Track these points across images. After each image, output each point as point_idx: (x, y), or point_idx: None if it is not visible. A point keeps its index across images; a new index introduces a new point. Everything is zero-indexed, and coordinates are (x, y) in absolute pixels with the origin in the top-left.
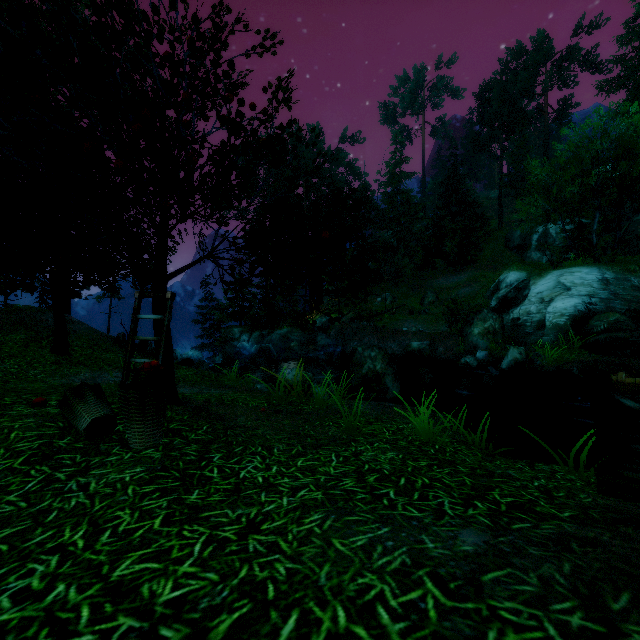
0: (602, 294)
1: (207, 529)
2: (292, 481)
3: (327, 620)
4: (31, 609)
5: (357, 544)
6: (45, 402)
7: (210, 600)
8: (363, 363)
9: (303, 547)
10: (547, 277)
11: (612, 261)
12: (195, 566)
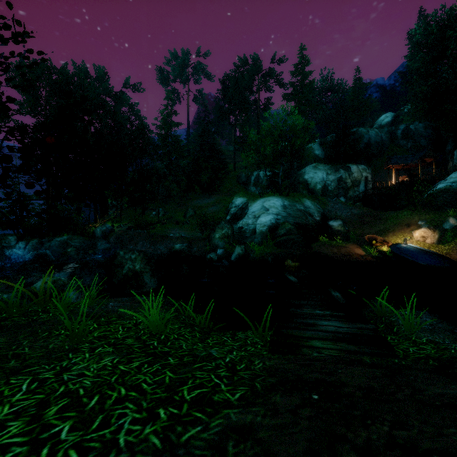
0: (283, 213)
1: None
2: None
3: None
4: None
5: None
6: None
7: None
8: (124, 264)
9: None
10: (257, 202)
11: (288, 195)
12: None
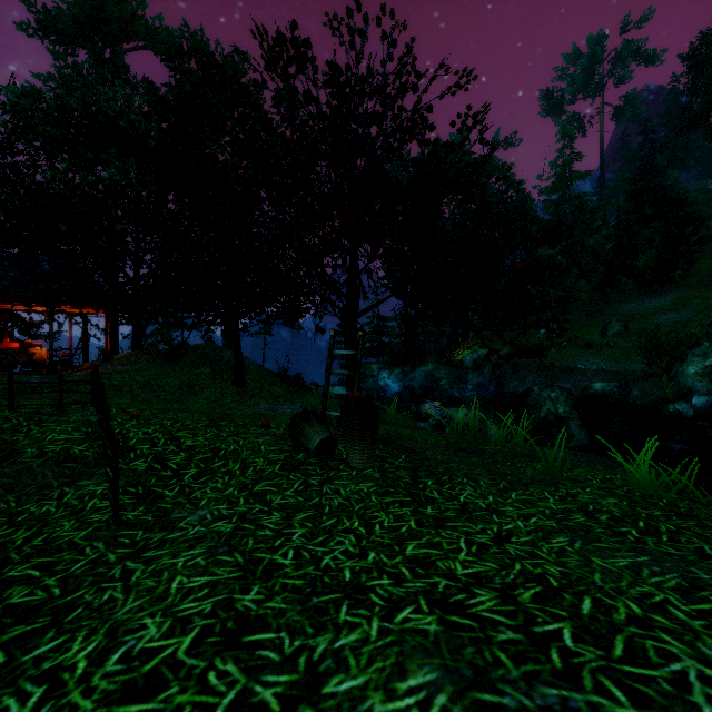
0: None
1: (461, 534)
2: (516, 510)
3: (621, 607)
4: (363, 563)
5: (619, 564)
6: (269, 424)
7: (501, 579)
8: (541, 405)
9: (563, 558)
10: None
11: None
12: (470, 557)
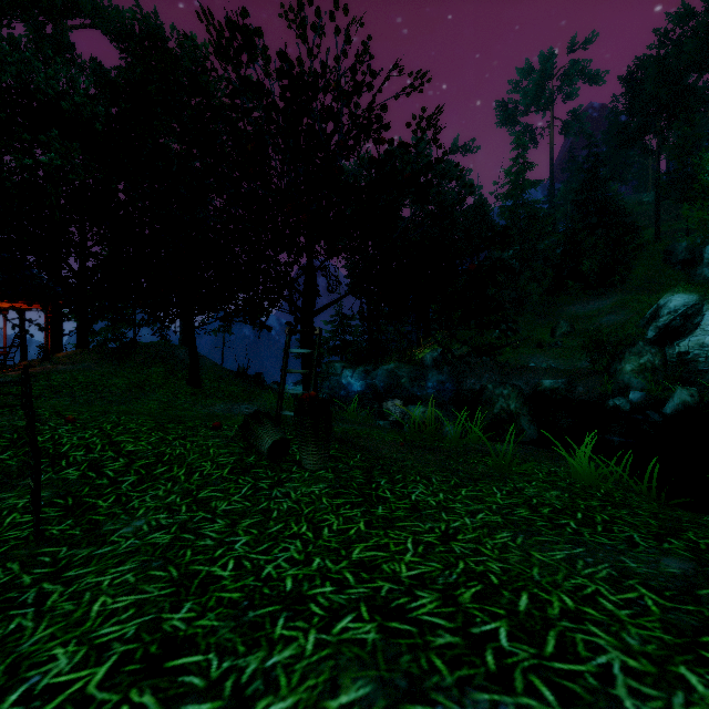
0: None
1: (409, 534)
2: (465, 506)
3: (556, 601)
4: (306, 570)
5: (557, 557)
6: (221, 426)
7: (444, 579)
8: (494, 402)
9: (505, 554)
10: None
11: None
12: (416, 557)
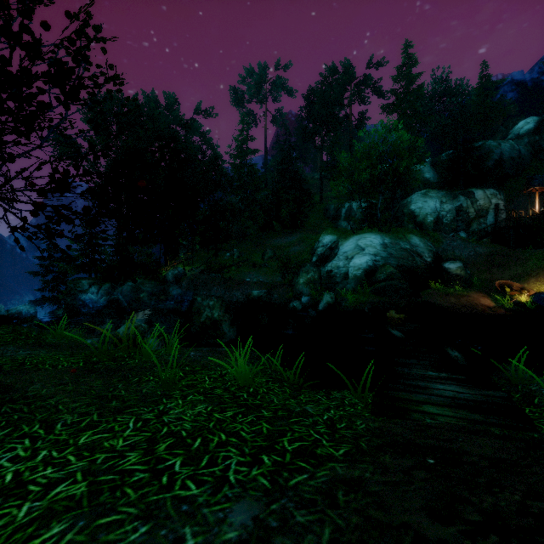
0: (383, 253)
1: None
2: (56, 471)
3: None
4: None
5: None
6: None
7: None
8: (202, 312)
9: None
10: (350, 240)
11: (389, 230)
12: None
